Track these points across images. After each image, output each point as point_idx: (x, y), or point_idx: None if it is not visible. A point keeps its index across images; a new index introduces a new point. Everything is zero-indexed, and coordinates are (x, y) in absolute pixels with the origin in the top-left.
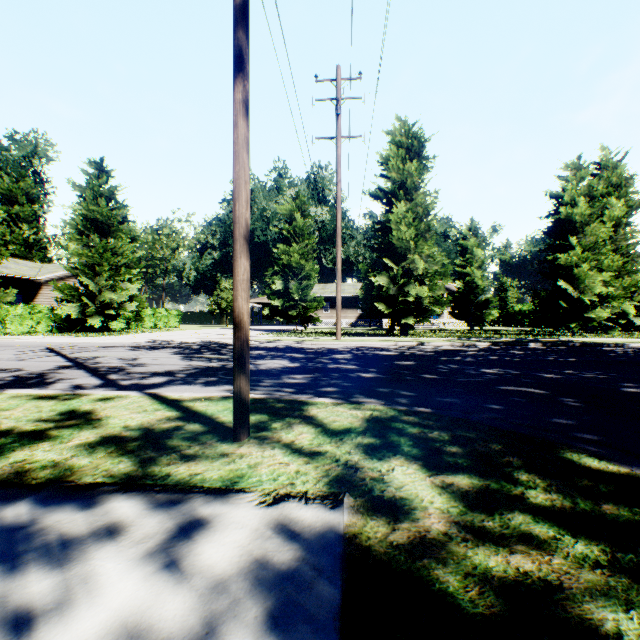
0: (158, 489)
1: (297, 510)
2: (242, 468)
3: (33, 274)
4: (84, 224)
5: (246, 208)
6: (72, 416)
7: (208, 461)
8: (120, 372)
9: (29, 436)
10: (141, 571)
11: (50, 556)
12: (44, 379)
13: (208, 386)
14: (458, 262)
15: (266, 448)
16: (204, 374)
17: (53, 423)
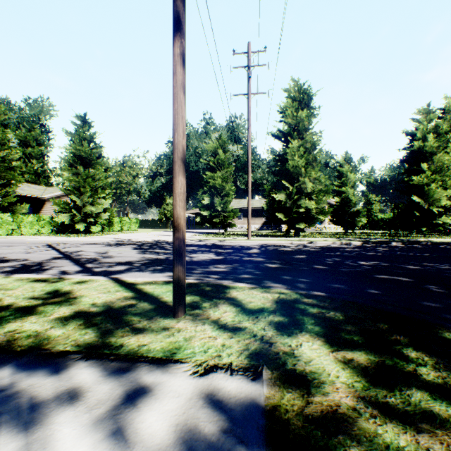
0: (112, 358)
1: (224, 381)
2: (179, 341)
3: (40, 194)
4: (73, 159)
5: (183, 137)
6: (56, 295)
7: (153, 334)
8: (94, 262)
9: (22, 310)
10: (91, 438)
11: (19, 419)
12: (42, 266)
13: (156, 273)
14: (336, 183)
15: (198, 324)
16: (153, 264)
17: (41, 300)
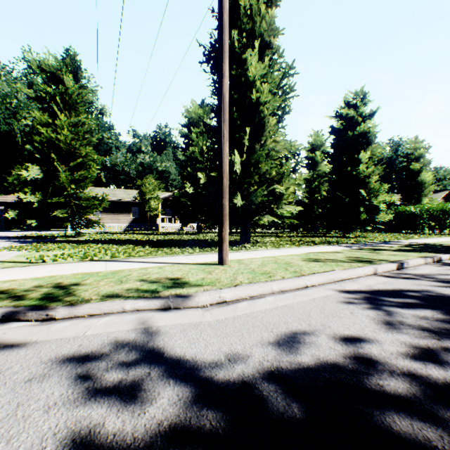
0: None
1: None
2: None
3: None
4: None
5: None
6: None
7: None
8: None
9: None
10: None
11: None
12: None
13: None
14: None
15: None
16: None
17: None
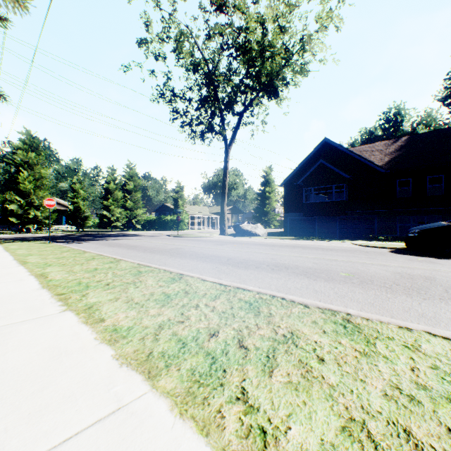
0: None
1: None
2: None
3: None
4: None
5: None
6: None
7: None
8: None
9: None
10: None
11: None
12: None
13: None
14: (71, 196)
15: None
16: None
17: None
